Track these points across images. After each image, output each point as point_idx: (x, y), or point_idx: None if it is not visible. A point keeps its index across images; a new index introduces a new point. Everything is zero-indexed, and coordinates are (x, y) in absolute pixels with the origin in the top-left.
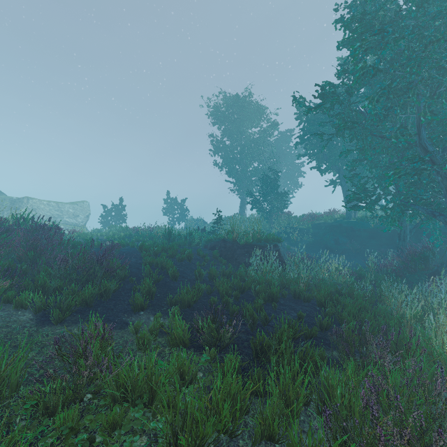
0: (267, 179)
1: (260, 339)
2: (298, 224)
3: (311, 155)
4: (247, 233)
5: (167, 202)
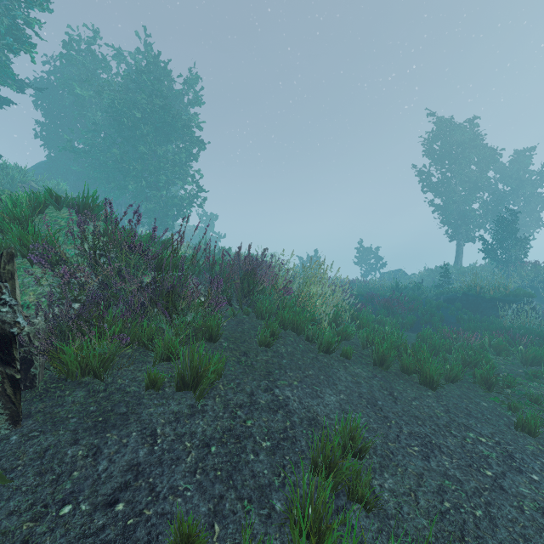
0: (502, 221)
1: None
2: None
3: None
4: (493, 288)
5: (359, 252)
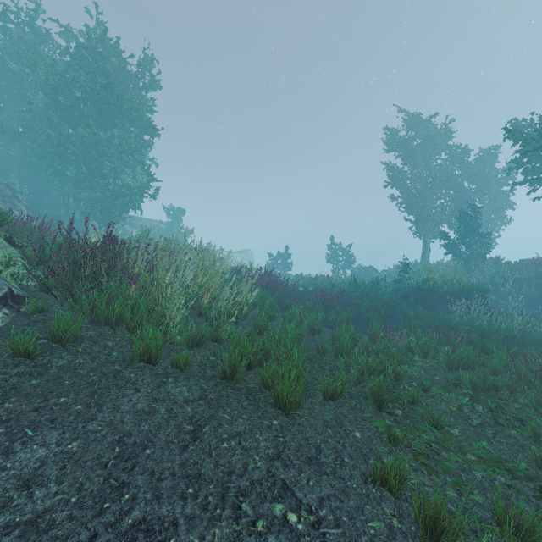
0: (464, 217)
1: (480, 345)
2: (512, 273)
3: (533, 181)
4: (446, 282)
5: (331, 248)
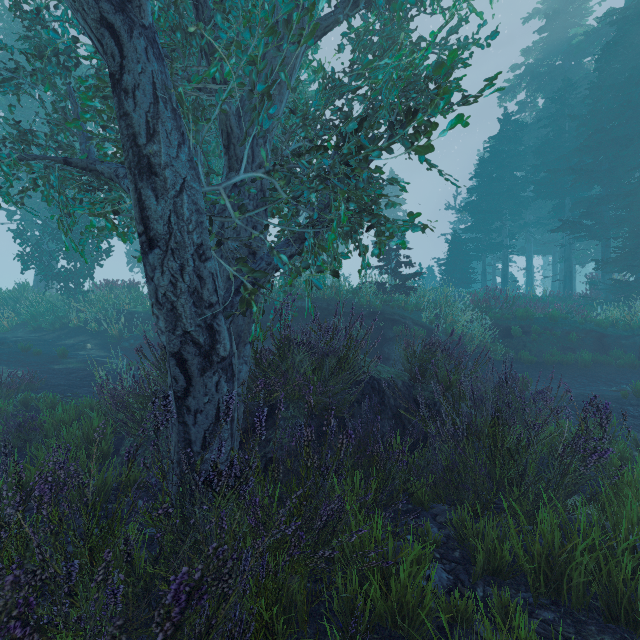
0: None
1: None
2: (134, 303)
3: None
4: None
5: None
